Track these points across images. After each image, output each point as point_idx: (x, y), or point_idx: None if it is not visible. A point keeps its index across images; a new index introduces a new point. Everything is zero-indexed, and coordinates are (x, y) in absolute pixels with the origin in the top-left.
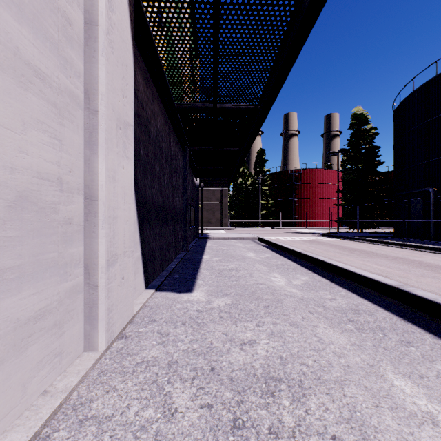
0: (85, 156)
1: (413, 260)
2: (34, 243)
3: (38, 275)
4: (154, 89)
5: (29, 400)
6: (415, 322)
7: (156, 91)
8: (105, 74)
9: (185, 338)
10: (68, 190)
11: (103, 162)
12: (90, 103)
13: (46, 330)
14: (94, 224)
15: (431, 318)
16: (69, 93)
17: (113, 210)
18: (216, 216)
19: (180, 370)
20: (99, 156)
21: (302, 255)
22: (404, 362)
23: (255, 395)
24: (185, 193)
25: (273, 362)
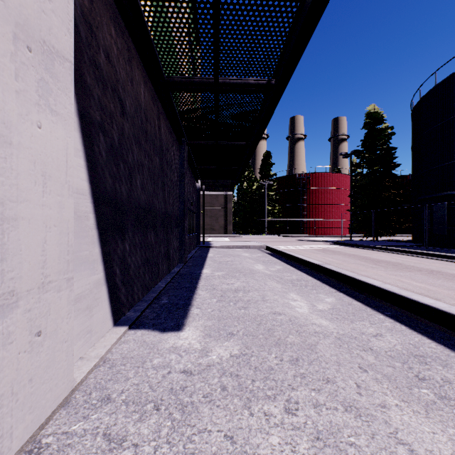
0: None
1: (453, 275)
2: None
3: None
4: (132, 45)
5: None
6: None
7: (135, 50)
8: None
9: None
10: None
11: None
12: None
13: None
14: None
15: None
16: None
17: None
18: (219, 222)
19: None
20: None
21: (321, 268)
22: None
23: None
24: (182, 195)
25: None
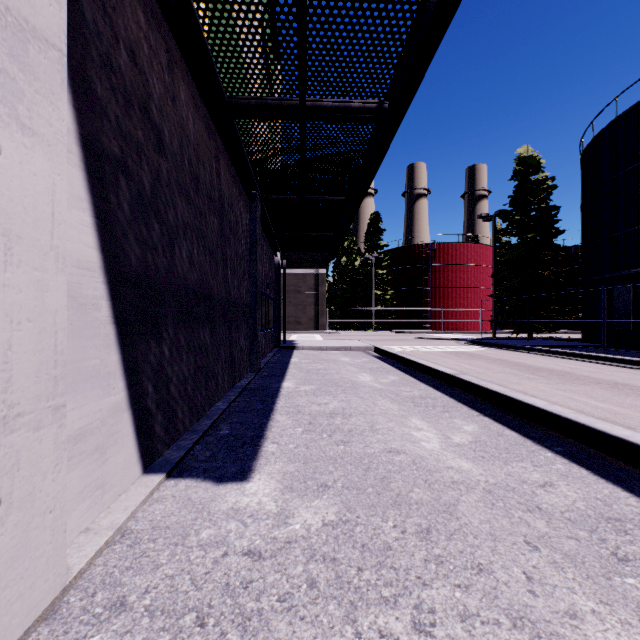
0: None
1: None
2: None
3: None
4: (174, 45)
5: None
6: None
7: (179, 54)
8: None
9: None
10: None
11: None
12: None
13: None
14: None
15: None
16: None
17: None
18: (307, 313)
19: None
20: None
21: (456, 380)
22: None
23: None
24: (253, 274)
25: None
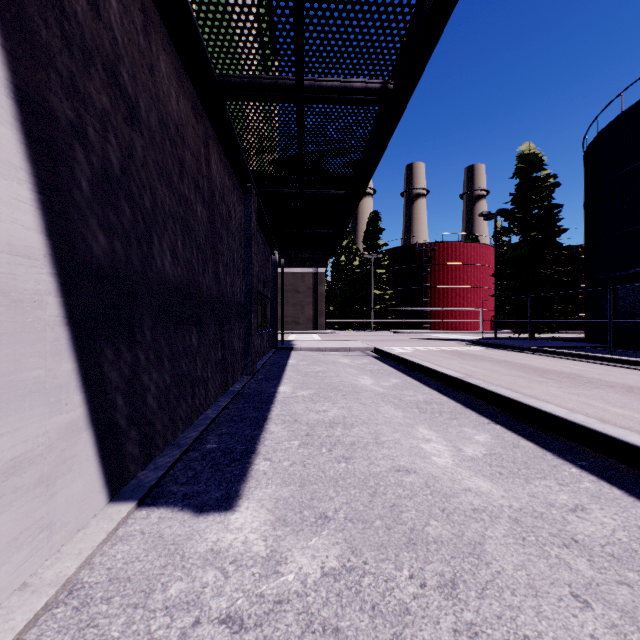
0: None
1: None
2: None
3: None
4: (152, 7)
5: None
6: None
7: (158, 18)
8: None
9: None
10: None
11: None
12: None
13: None
14: None
15: None
16: None
17: None
18: (306, 313)
19: None
20: None
21: (462, 384)
22: None
23: None
24: (248, 271)
25: None
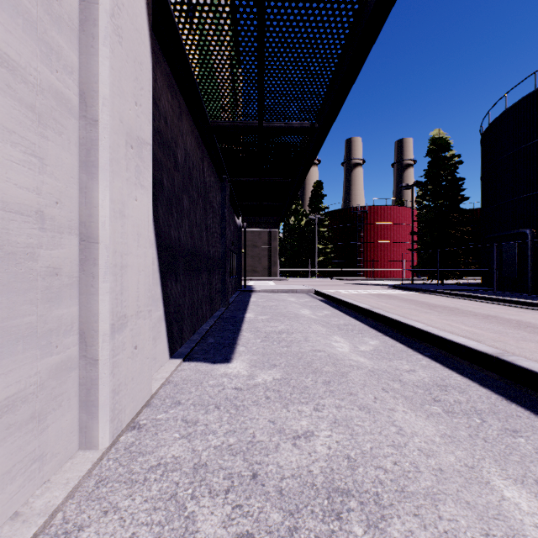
0: (81, 183)
1: (509, 319)
2: None
3: (5, 350)
4: (182, 101)
5: None
6: (520, 402)
7: (184, 104)
8: (109, 70)
9: (219, 429)
10: (54, 228)
11: (106, 190)
12: (87, 109)
13: (17, 426)
14: (92, 276)
15: None
16: (55, 93)
17: (120, 256)
18: (262, 263)
19: (210, 477)
20: (100, 182)
21: (370, 312)
22: (513, 459)
23: (314, 517)
24: (224, 236)
25: (337, 465)
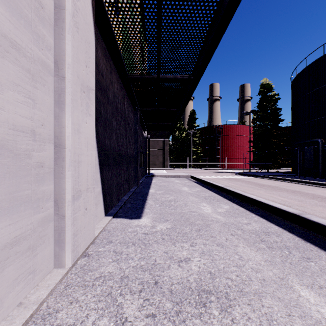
0: (55, 113)
1: (307, 193)
2: (10, 183)
3: (14, 209)
4: (112, 63)
5: (5, 312)
6: (312, 241)
7: (113, 65)
8: (71, 48)
9: (135, 256)
10: (40, 140)
11: (69, 117)
12: (59, 70)
13: (21, 253)
14: (62, 167)
15: (325, 239)
16: (41, 62)
17: (78, 156)
18: (159, 159)
19: (130, 284)
20: (66, 113)
21: (224, 189)
22: (307, 274)
23: (190, 305)
24: (136, 143)
25: (204, 277)
